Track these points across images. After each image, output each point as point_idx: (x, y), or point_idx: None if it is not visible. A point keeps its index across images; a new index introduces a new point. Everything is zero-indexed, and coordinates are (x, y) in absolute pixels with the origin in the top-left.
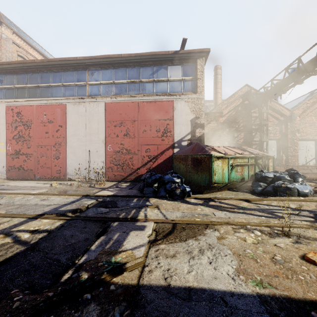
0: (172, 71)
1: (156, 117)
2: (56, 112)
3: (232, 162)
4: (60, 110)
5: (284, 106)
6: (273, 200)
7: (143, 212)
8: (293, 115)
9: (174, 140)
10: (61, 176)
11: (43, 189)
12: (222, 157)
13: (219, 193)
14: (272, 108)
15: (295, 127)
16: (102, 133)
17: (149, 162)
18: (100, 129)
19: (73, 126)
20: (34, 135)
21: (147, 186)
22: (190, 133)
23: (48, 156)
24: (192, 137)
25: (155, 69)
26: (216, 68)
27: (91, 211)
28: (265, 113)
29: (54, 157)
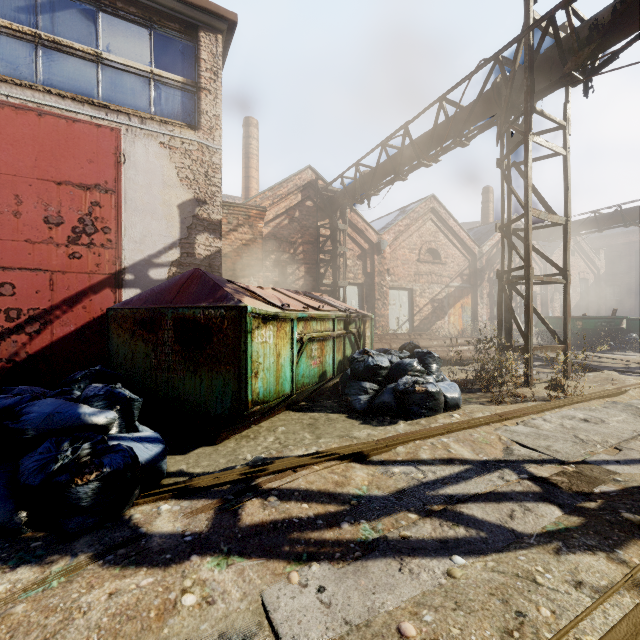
0: (115, 34)
1: (46, 169)
2: None
3: (300, 330)
4: None
5: (369, 224)
6: (417, 438)
7: None
8: (383, 243)
9: (120, 262)
10: None
11: None
12: (276, 317)
13: (267, 429)
14: (352, 223)
15: (385, 264)
16: None
17: (10, 334)
18: None
19: None
20: None
21: None
22: (180, 244)
23: None
24: (185, 258)
25: None
26: (248, 122)
27: None
28: (341, 231)
29: None
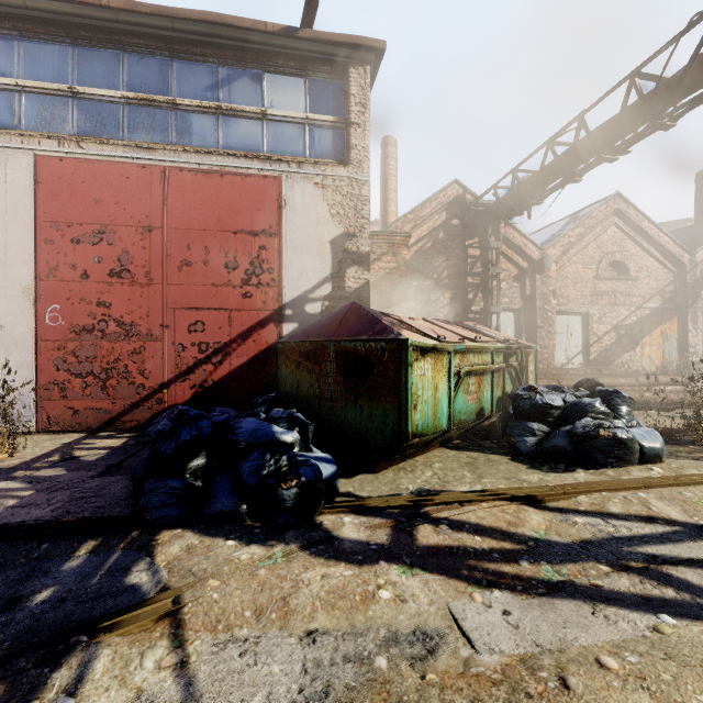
0: (277, 90)
1: (226, 222)
2: None
3: (457, 363)
4: None
5: (529, 238)
6: (603, 489)
7: None
8: (547, 259)
9: (282, 299)
10: None
11: None
12: (433, 350)
13: (423, 464)
14: (506, 239)
15: (550, 284)
16: (24, 264)
17: (201, 364)
18: (16, 246)
19: None
20: None
21: (158, 473)
22: (331, 279)
23: None
24: (336, 292)
25: (224, 73)
26: (386, 142)
27: None
28: (494, 250)
29: None
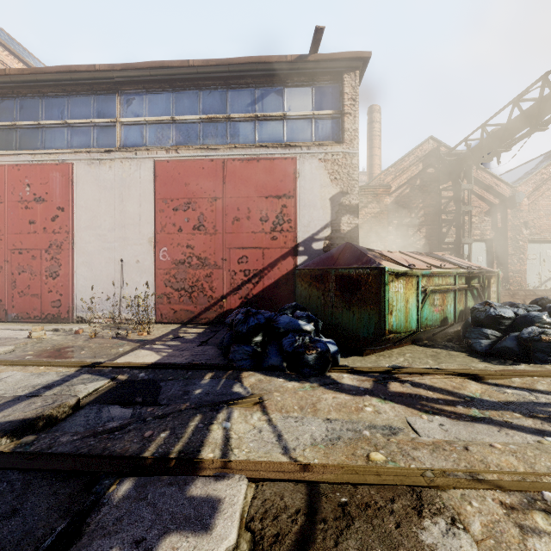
0: (293, 98)
1: (261, 191)
2: (52, 180)
3: (424, 284)
4: (59, 175)
5: (500, 179)
6: (535, 375)
7: (221, 426)
8: (518, 195)
9: (296, 240)
10: (62, 313)
11: (3, 346)
12: (405, 274)
13: (398, 353)
14: (478, 181)
15: (522, 217)
16: (149, 225)
17: (245, 283)
18: (145, 215)
19: (87, 208)
20: (6, 227)
21: (237, 343)
22: (331, 225)
23: (35, 272)
24: (334, 234)
25: (259, 93)
26: (372, 110)
27: (81, 421)
28: (466, 190)
29: (47, 274)
